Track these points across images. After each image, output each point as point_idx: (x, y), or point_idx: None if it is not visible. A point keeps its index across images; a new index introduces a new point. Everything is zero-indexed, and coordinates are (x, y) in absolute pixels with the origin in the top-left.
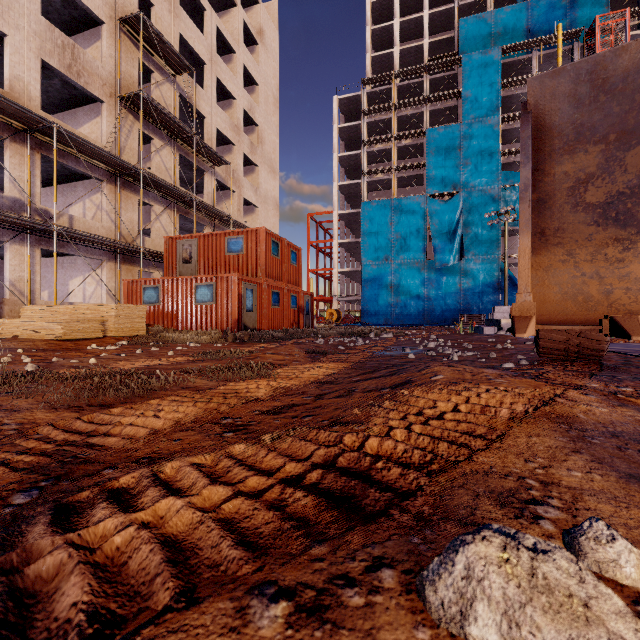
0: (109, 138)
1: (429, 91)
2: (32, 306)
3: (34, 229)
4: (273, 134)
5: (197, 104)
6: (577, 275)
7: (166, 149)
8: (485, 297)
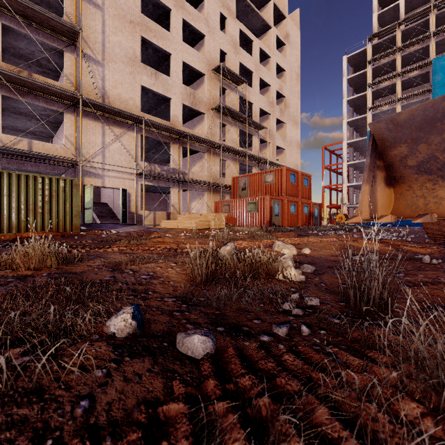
0: (207, 131)
1: (436, 24)
2: (182, 215)
3: (180, 181)
4: (295, 99)
5: (248, 98)
6: (414, 196)
7: (232, 128)
8: None
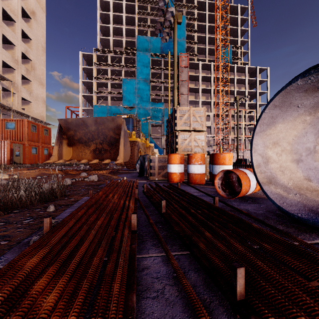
0: None
1: (125, 61)
2: None
3: None
4: (42, 65)
5: None
6: (79, 151)
7: None
8: None
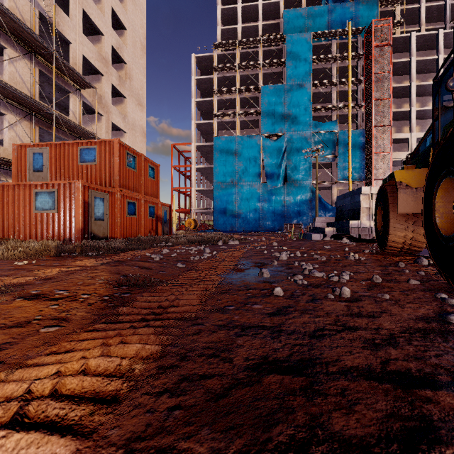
0: None
1: (263, 59)
2: None
3: None
4: (140, 74)
5: (61, 28)
6: None
7: (23, 61)
8: (301, 211)
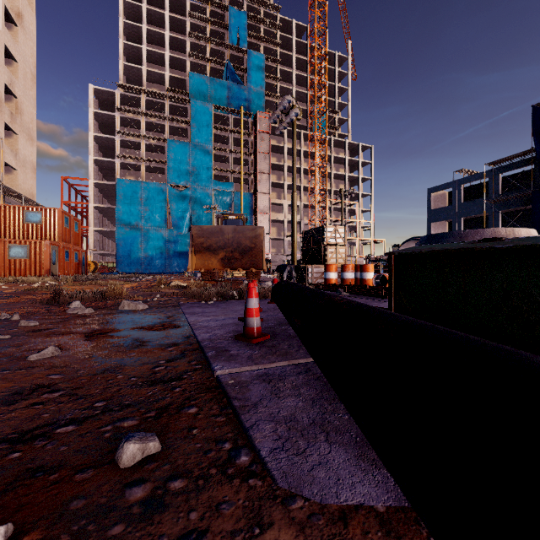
0: None
1: (169, 110)
2: None
3: None
4: (31, 106)
5: None
6: (204, 260)
7: None
8: None
